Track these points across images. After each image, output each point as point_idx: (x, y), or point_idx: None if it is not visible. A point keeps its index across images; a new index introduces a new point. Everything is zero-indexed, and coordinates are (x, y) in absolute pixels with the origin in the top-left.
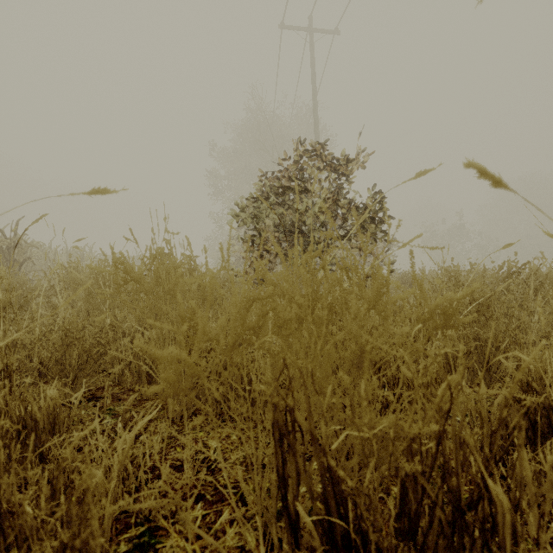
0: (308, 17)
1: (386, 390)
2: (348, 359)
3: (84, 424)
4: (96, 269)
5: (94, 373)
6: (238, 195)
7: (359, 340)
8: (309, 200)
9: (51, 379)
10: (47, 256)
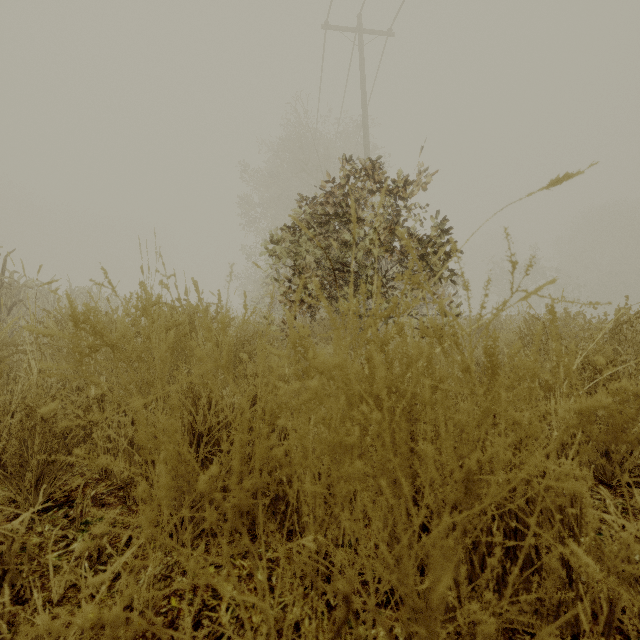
0: (357, 16)
1: (496, 524)
2: (449, 498)
3: (42, 551)
4: (40, 331)
5: (68, 468)
6: (274, 226)
7: (466, 462)
8: (361, 231)
9: (4, 479)
10: (46, 297)
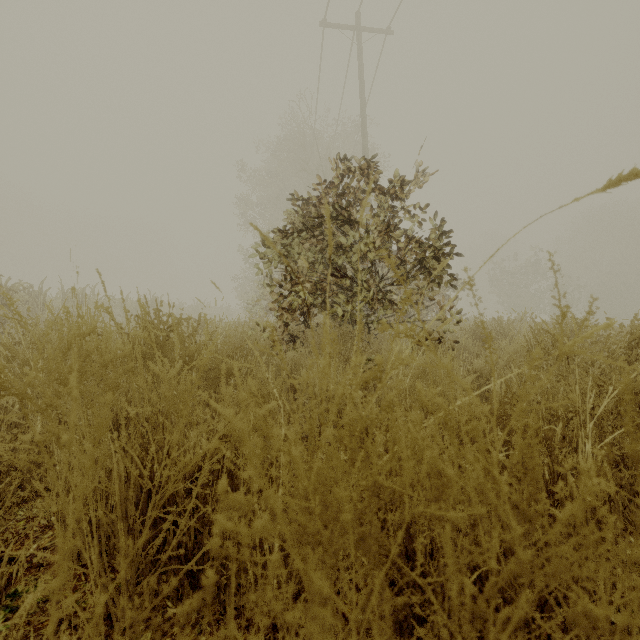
0: (356, 13)
1: None
2: None
3: None
4: None
5: (2, 520)
6: (272, 226)
7: (491, 633)
8: (356, 233)
9: None
10: (35, 300)
